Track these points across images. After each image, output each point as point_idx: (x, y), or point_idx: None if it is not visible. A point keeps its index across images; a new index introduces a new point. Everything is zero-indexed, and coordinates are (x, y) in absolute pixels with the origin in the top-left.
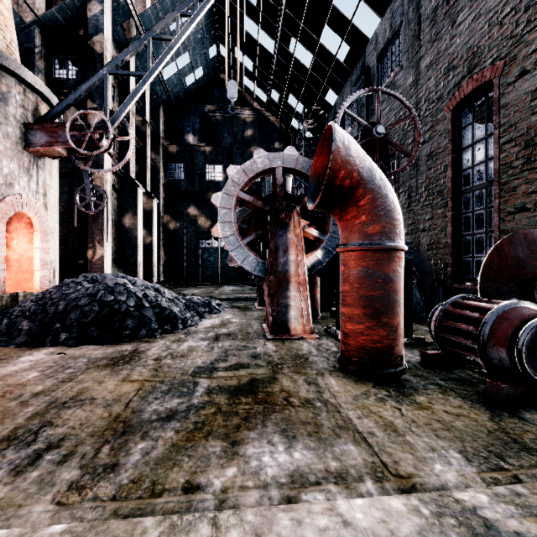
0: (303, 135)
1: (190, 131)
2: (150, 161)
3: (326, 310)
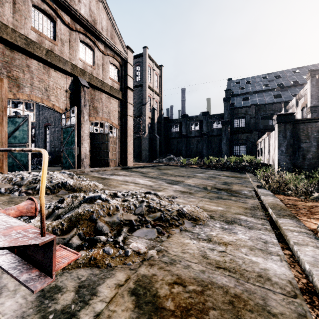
0: None
1: None
2: None
3: None
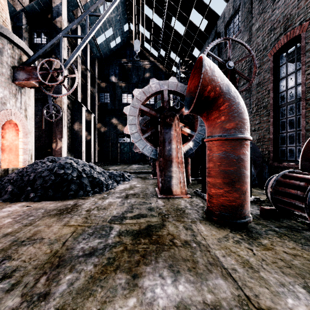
0: (179, 75)
1: (113, 74)
2: (90, 92)
3: (194, 179)
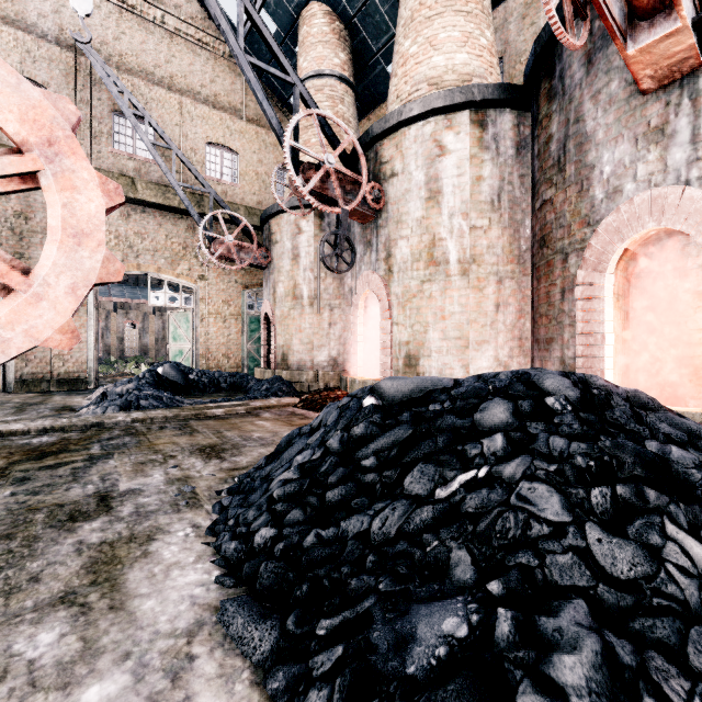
0: None
1: None
2: None
3: None
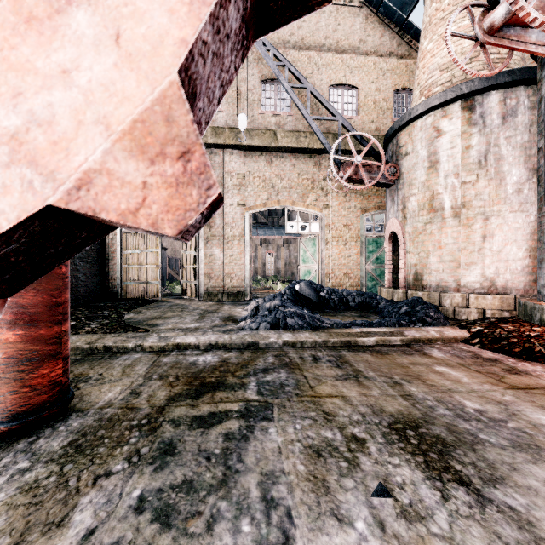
0: None
1: None
2: None
3: None
